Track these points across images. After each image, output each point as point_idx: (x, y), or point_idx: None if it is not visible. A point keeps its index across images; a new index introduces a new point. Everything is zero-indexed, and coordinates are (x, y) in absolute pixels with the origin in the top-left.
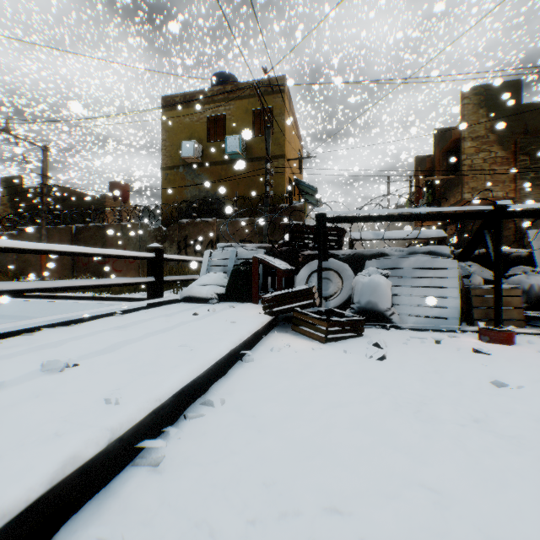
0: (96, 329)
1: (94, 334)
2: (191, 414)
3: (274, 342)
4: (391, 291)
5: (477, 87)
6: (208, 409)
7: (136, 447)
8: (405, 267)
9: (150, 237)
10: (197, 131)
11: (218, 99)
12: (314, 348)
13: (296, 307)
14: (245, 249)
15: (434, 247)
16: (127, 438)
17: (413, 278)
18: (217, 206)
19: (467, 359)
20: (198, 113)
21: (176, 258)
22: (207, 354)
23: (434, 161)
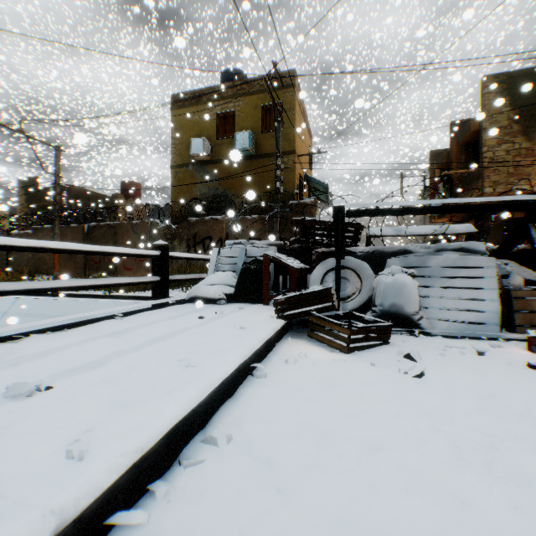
0: (90, 335)
1: (86, 342)
2: (188, 460)
3: (289, 350)
4: (417, 292)
5: (500, 75)
6: (210, 449)
7: (105, 523)
8: (432, 265)
9: (160, 235)
10: (206, 128)
11: (227, 96)
12: (335, 360)
13: (312, 311)
14: (255, 246)
15: (466, 243)
16: (90, 514)
17: (442, 278)
18: (226, 203)
19: (524, 378)
20: (207, 110)
21: (183, 256)
22: (210, 373)
23: (450, 155)
